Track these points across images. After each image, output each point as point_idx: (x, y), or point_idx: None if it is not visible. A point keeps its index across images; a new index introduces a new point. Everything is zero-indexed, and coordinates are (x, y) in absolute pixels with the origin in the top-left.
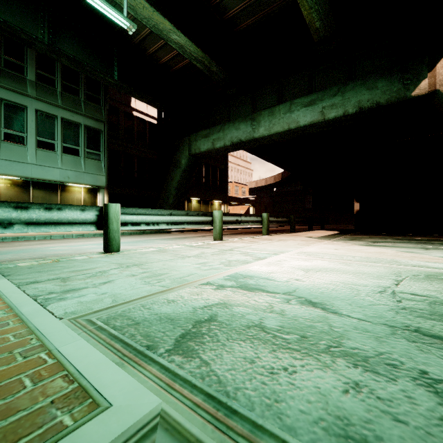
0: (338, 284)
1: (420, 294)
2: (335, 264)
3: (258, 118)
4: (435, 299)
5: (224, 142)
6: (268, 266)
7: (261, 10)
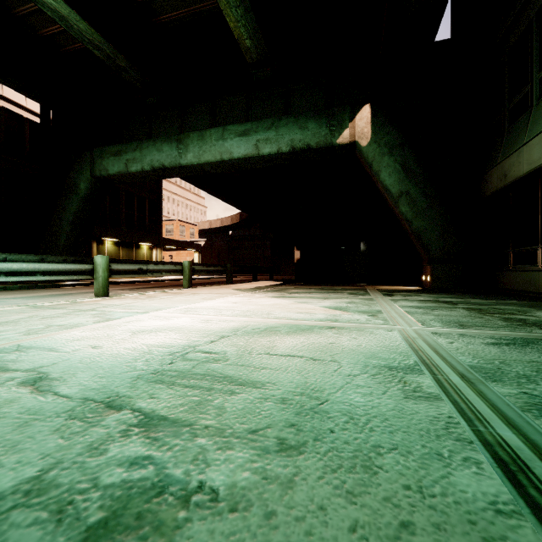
0: (142, 347)
1: (215, 351)
2: (193, 322)
3: (186, 140)
4: (219, 356)
5: (142, 166)
6: (94, 331)
7: (187, 5)
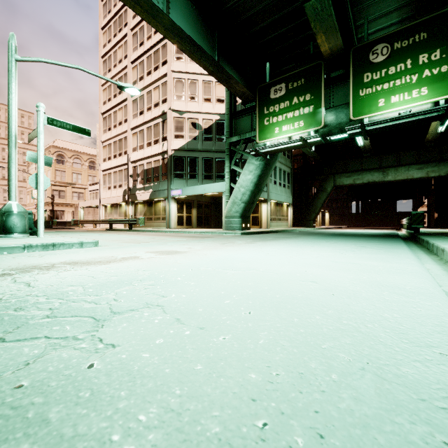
0: None
1: None
2: None
3: (387, 171)
4: None
5: (363, 181)
6: None
7: None
